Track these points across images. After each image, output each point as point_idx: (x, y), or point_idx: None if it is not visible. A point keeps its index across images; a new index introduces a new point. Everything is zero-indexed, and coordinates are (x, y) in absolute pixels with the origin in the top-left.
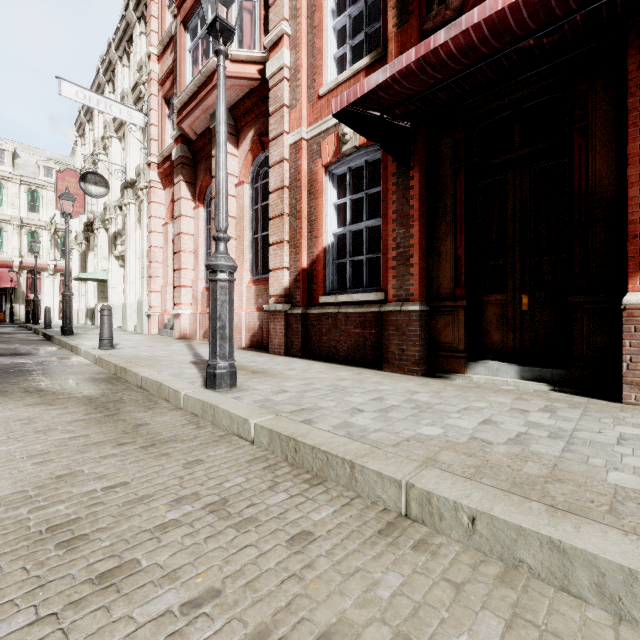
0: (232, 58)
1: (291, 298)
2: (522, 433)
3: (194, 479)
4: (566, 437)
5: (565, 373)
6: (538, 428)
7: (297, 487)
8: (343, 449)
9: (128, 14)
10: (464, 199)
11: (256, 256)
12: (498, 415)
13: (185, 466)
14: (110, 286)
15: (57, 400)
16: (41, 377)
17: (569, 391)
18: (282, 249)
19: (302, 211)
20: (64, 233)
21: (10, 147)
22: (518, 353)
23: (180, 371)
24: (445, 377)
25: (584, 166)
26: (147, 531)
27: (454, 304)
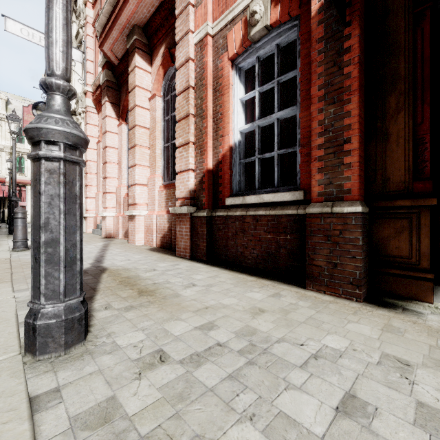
0: None
1: (196, 200)
2: None
3: None
4: None
5: None
6: None
7: None
8: None
9: None
10: (429, 55)
11: (167, 163)
12: None
13: None
14: None
15: None
16: None
17: None
18: (187, 150)
19: (207, 109)
20: None
21: (4, 96)
22: None
23: None
24: (400, 305)
25: None
26: None
27: (414, 203)
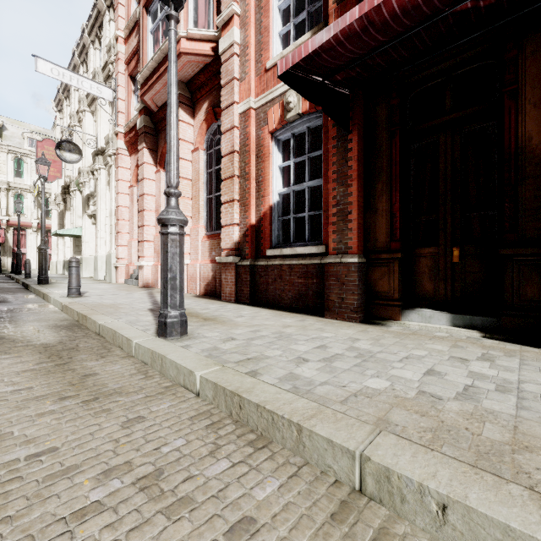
0: (188, 36)
1: (241, 251)
2: (469, 386)
3: (130, 442)
4: (514, 390)
5: (495, 321)
6: (483, 380)
7: (240, 451)
8: (289, 408)
9: (99, 3)
10: (399, 160)
11: (210, 214)
12: (440, 364)
13: (124, 425)
14: (84, 241)
15: (14, 348)
16: (6, 324)
17: (500, 338)
18: (232, 207)
19: (250, 173)
20: (46, 195)
21: None
22: (449, 302)
23: (137, 318)
24: (381, 324)
25: (514, 127)
26: (61, 521)
27: (390, 256)
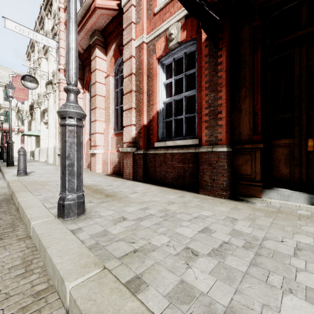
0: None
1: (136, 144)
2: None
3: None
4: None
5: None
6: None
7: None
8: None
9: None
10: (260, 69)
11: (117, 119)
12: None
13: None
14: (41, 139)
15: None
16: None
17: None
18: (131, 113)
19: (143, 88)
20: (23, 112)
21: None
22: (304, 183)
23: (53, 195)
24: (246, 200)
25: None
26: None
27: (253, 146)
